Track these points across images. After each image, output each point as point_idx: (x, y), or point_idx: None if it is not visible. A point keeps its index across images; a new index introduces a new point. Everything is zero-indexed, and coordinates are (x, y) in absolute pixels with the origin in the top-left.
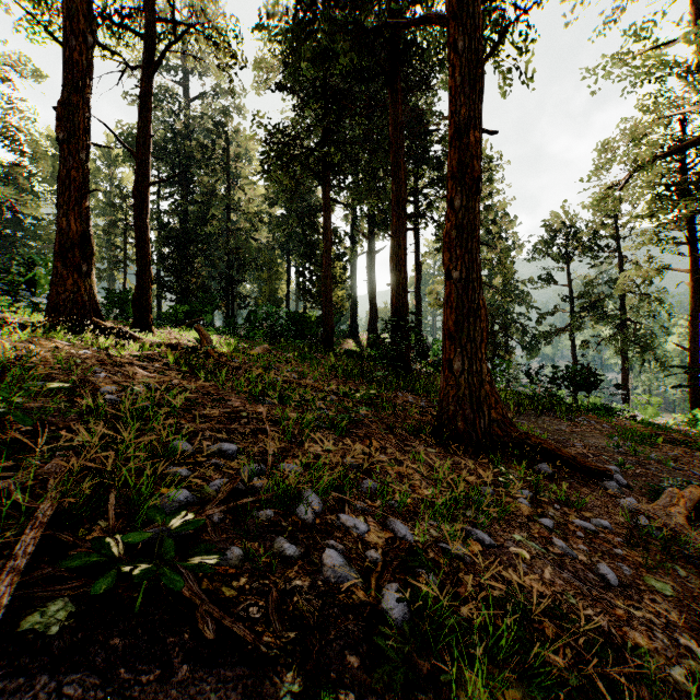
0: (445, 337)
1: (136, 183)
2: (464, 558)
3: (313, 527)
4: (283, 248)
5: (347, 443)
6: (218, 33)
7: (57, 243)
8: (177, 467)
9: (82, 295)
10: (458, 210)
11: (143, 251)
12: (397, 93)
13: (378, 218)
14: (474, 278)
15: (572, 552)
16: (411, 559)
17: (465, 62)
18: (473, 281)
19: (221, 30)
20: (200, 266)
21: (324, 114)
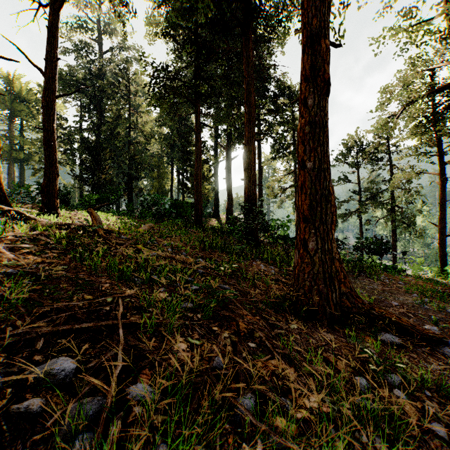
0: (300, 219)
1: (44, 95)
2: None
3: None
4: (168, 156)
5: (214, 329)
6: None
7: None
8: None
9: None
10: (311, 108)
11: (50, 149)
12: (249, 40)
13: (234, 134)
14: (325, 168)
15: None
16: None
17: None
18: (324, 170)
19: None
20: (108, 167)
21: (195, 57)
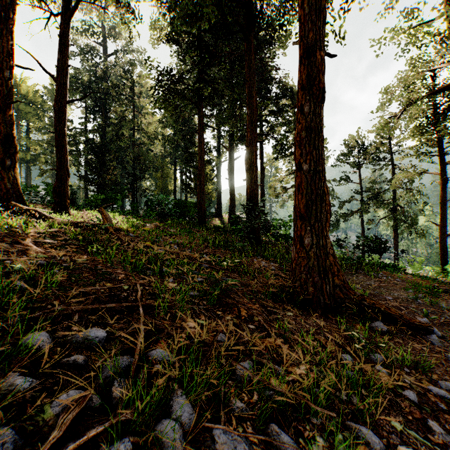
0: (297, 217)
1: (56, 100)
2: None
3: None
4: (172, 157)
5: (218, 313)
6: None
7: None
8: (16, 378)
9: (6, 184)
10: (307, 115)
11: (62, 151)
12: (250, 45)
13: (236, 135)
14: (320, 170)
15: None
16: None
17: None
18: (319, 172)
19: None
20: (113, 167)
21: (199, 61)
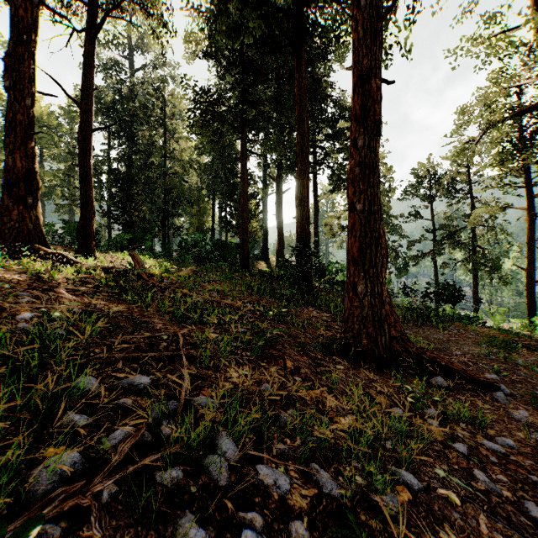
0: (350, 262)
1: (80, 129)
2: (397, 517)
3: (227, 490)
4: (209, 189)
5: (263, 365)
6: (152, 5)
7: (4, 178)
8: (74, 415)
9: (28, 224)
10: (361, 149)
11: (87, 187)
12: (301, 61)
13: (285, 164)
14: (375, 210)
15: (496, 488)
16: (344, 533)
17: (367, 18)
18: (374, 213)
19: (155, 2)
20: (141, 202)
21: (241, 79)
